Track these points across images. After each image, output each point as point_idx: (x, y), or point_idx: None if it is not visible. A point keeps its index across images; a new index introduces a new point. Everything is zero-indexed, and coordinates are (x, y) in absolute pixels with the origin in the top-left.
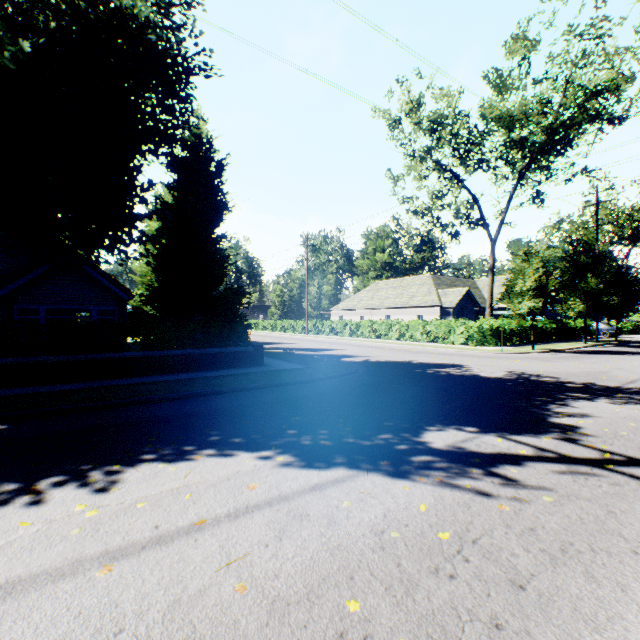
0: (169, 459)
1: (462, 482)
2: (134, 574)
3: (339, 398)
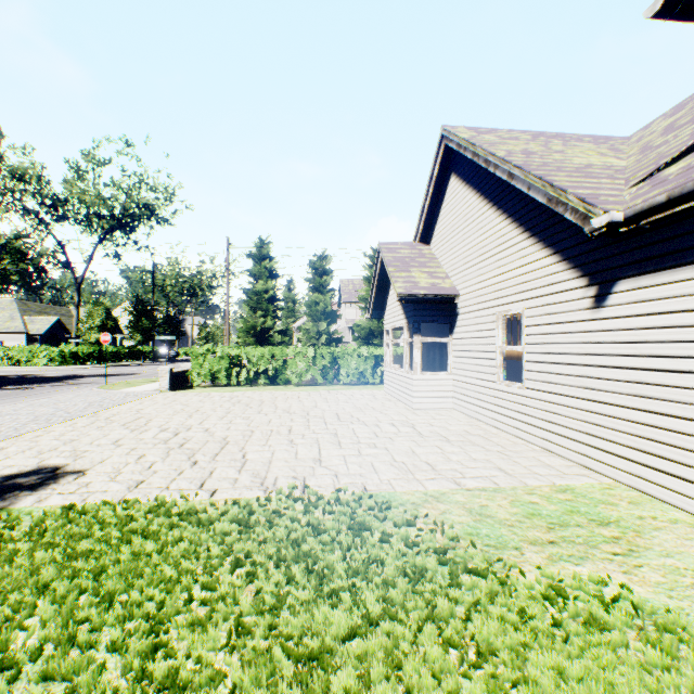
0: None
1: (19, 390)
2: None
3: None
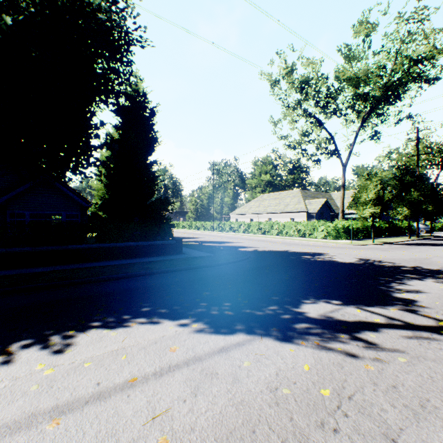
0: (111, 326)
1: (334, 345)
2: (77, 427)
3: (237, 278)
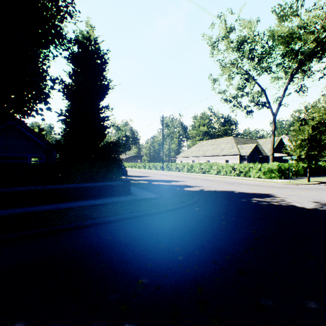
0: None
1: None
2: None
3: (189, 237)
